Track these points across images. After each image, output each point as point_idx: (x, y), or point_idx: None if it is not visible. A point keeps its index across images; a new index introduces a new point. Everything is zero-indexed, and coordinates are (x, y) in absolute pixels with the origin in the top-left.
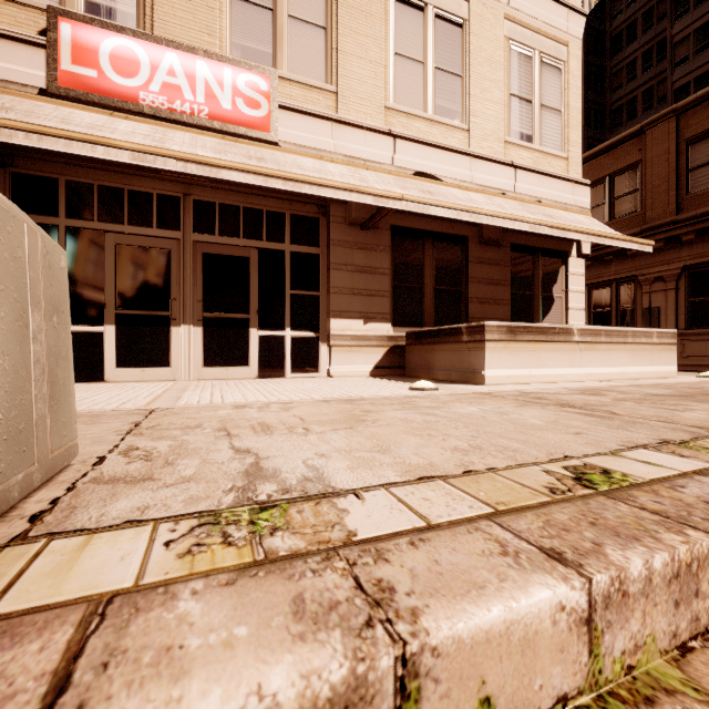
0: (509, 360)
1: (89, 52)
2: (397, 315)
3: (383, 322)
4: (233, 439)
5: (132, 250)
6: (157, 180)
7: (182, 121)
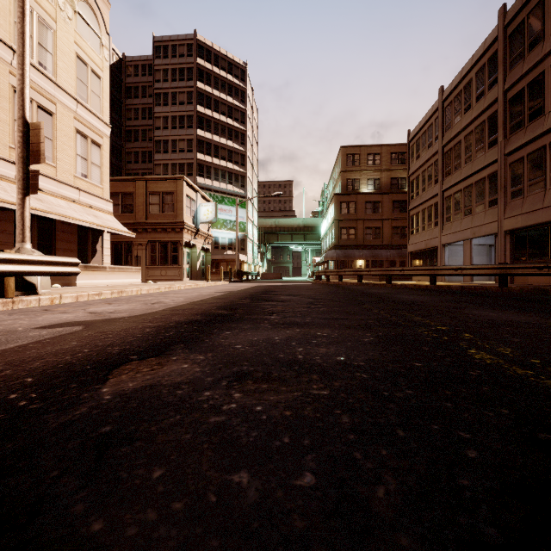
0: (85, 277)
1: None
2: None
3: None
4: None
5: None
6: None
7: None
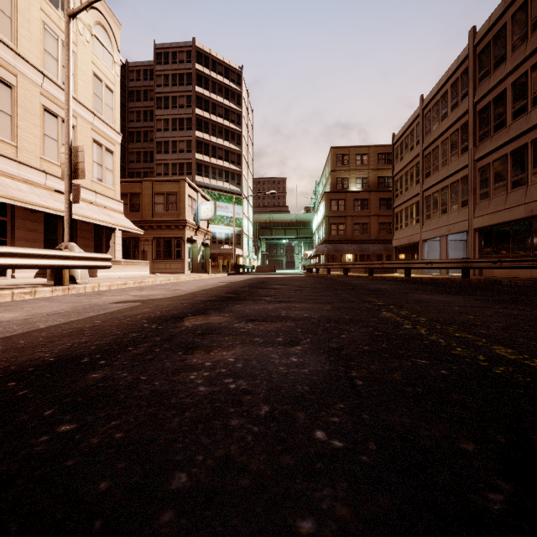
0: (104, 270)
1: None
2: None
3: None
4: None
5: None
6: None
7: None
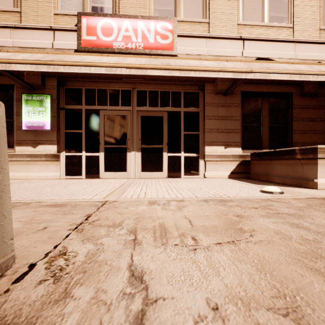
0: None
1: (93, 29)
2: (244, 142)
3: (236, 147)
4: (135, 248)
5: (110, 117)
6: (121, 83)
7: (131, 52)
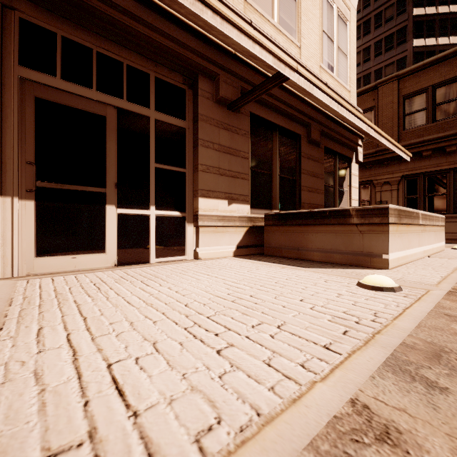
0: (398, 243)
1: None
2: (253, 197)
3: (244, 204)
4: None
5: None
6: None
7: None
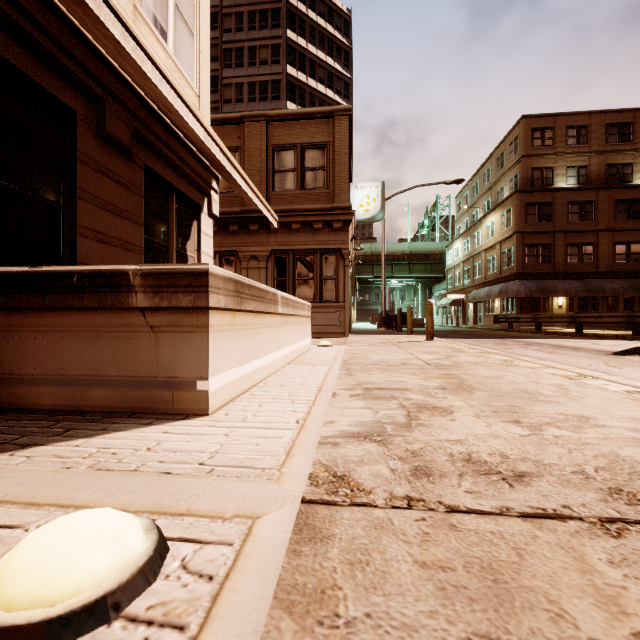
0: (236, 349)
1: None
2: None
3: None
4: None
5: None
6: None
7: None
